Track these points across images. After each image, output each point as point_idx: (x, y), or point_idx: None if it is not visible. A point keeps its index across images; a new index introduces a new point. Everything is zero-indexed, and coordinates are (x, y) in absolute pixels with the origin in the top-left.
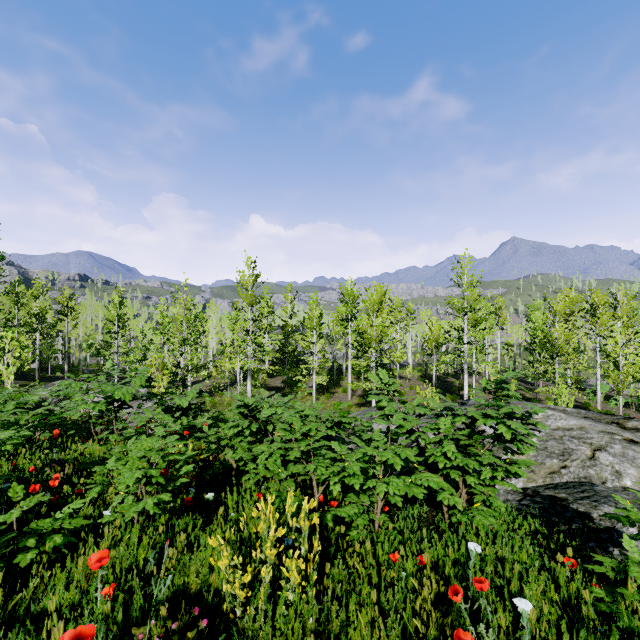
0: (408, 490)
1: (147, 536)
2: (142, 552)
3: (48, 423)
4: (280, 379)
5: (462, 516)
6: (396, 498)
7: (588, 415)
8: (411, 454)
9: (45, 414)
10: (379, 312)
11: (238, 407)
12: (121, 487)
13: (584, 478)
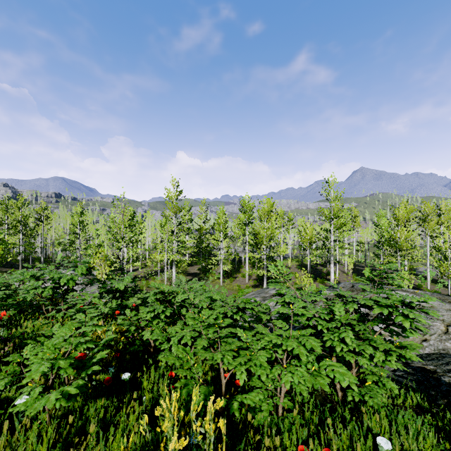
0: (314, 381)
1: (50, 432)
2: (45, 449)
3: (5, 304)
4: (197, 267)
5: (357, 396)
6: (300, 386)
7: (433, 296)
8: (316, 344)
9: (5, 296)
10: (268, 219)
11: (155, 294)
12: (25, 381)
13: (443, 350)
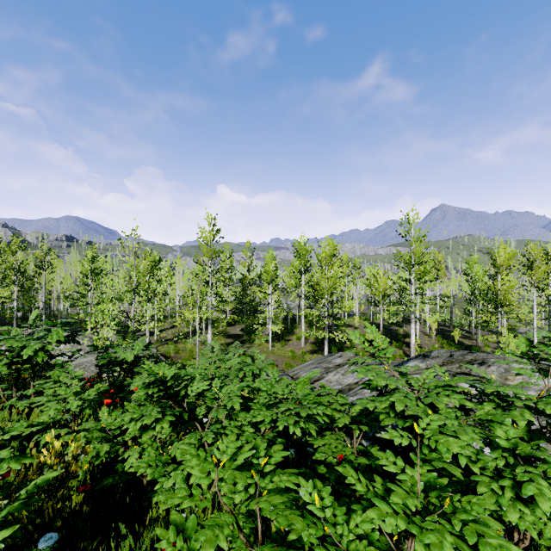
0: None
1: None
2: None
3: None
4: (239, 327)
5: None
6: None
7: None
8: None
9: None
10: (330, 265)
11: (145, 385)
12: None
13: None
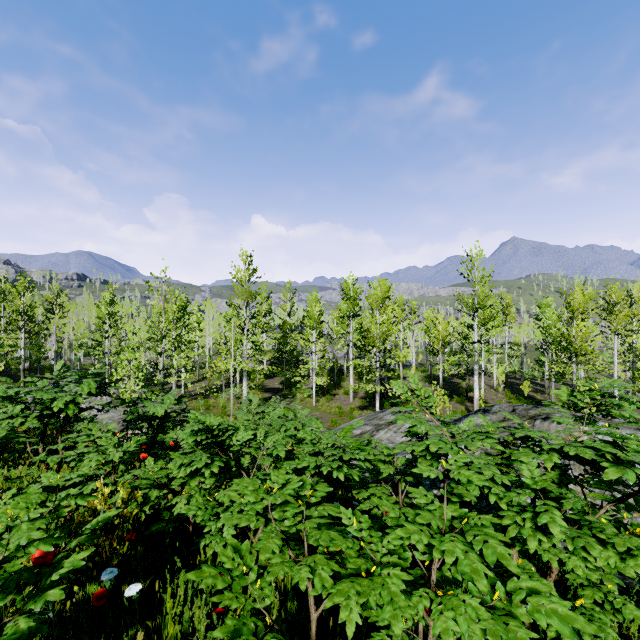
0: (504, 632)
1: None
2: None
3: None
4: (278, 380)
5: None
6: (472, 636)
7: None
8: (505, 552)
9: None
10: (382, 309)
11: (193, 433)
12: None
13: None
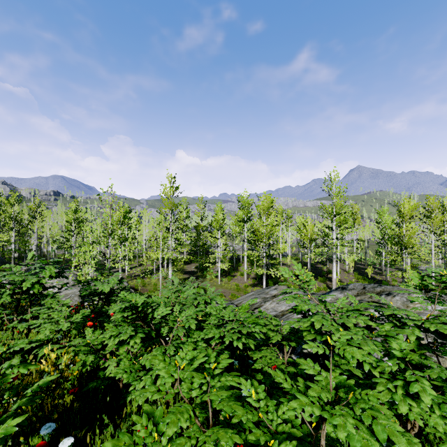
0: None
1: None
2: None
3: None
4: (194, 265)
5: None
6: None
7: None
8: (394, 430)
9: None
10: (267, 215)
11: (121, 310)
12: None
13: None
